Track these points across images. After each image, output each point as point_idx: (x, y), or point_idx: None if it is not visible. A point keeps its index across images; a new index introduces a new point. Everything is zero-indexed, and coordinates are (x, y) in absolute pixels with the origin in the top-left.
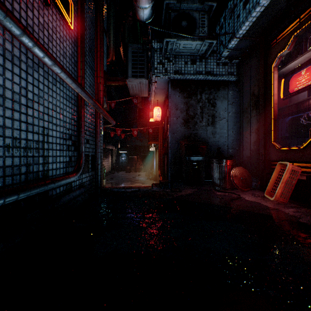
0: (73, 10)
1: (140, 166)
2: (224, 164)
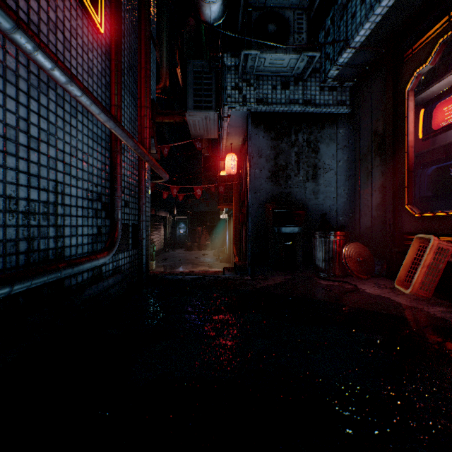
0: (104, 5)
1: (206, 242)
2: (332, 239)
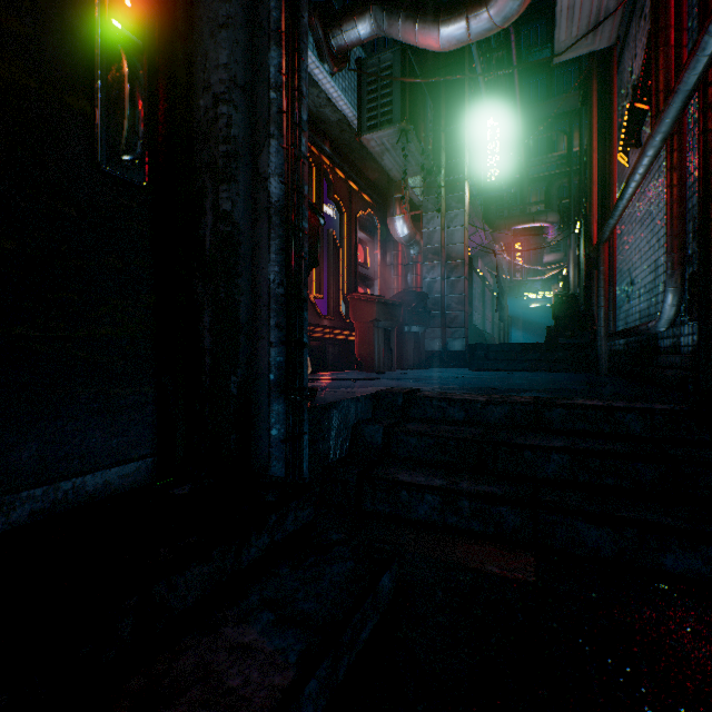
0: None
1: None
2: None
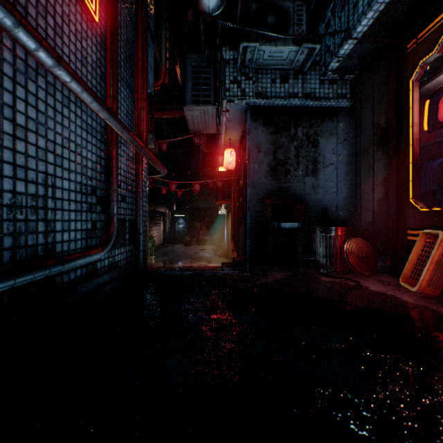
0: None
1: (204, 237)
2: (334, 234)
